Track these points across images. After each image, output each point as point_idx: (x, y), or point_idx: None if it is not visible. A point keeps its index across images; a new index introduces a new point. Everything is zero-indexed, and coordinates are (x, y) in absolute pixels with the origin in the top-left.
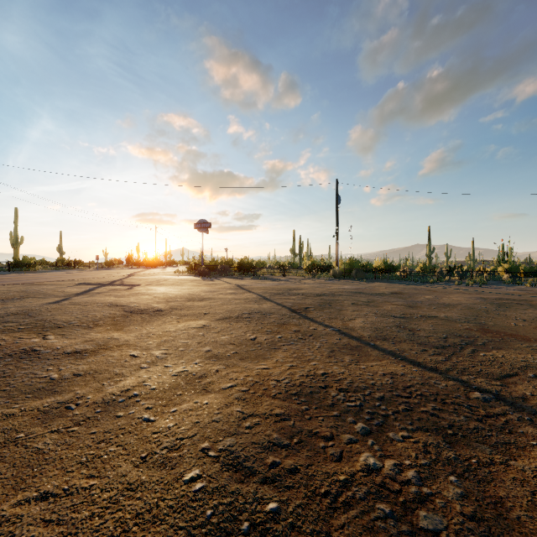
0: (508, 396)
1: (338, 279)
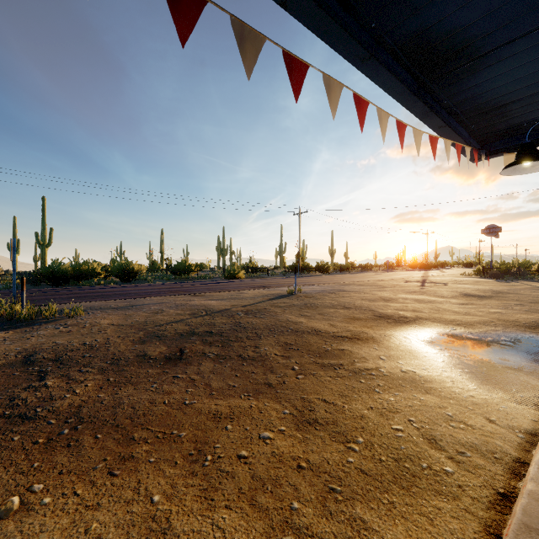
0: None
1: None
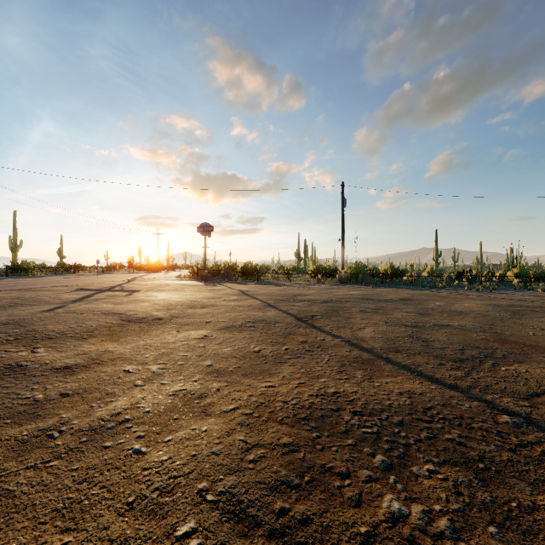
0: (539, 420)
1: (344, 284)
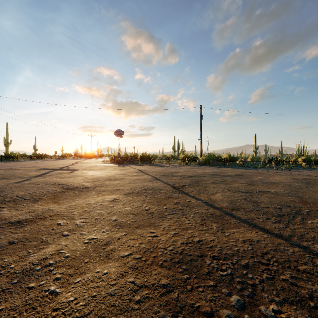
0: None
1: (201, 166)
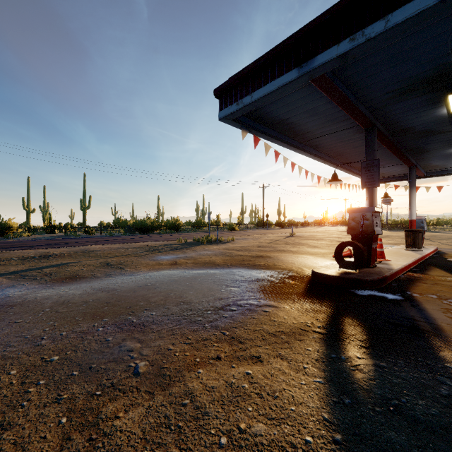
0: None
1: None
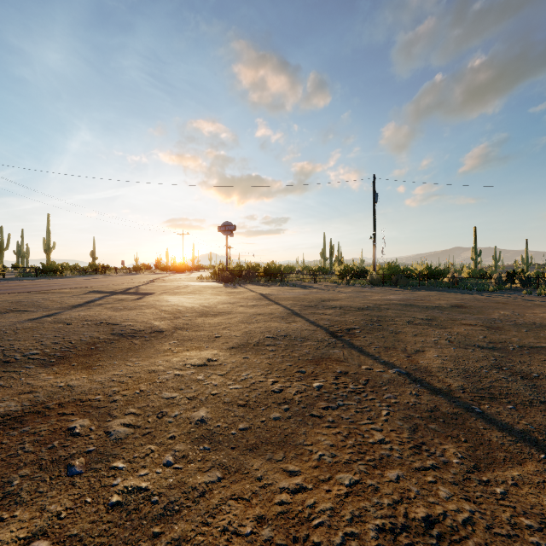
0: None
1: (376, 286)
